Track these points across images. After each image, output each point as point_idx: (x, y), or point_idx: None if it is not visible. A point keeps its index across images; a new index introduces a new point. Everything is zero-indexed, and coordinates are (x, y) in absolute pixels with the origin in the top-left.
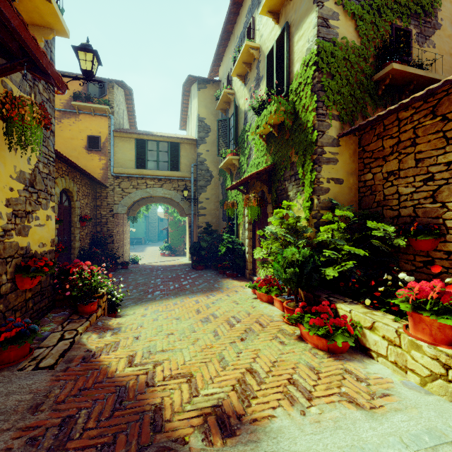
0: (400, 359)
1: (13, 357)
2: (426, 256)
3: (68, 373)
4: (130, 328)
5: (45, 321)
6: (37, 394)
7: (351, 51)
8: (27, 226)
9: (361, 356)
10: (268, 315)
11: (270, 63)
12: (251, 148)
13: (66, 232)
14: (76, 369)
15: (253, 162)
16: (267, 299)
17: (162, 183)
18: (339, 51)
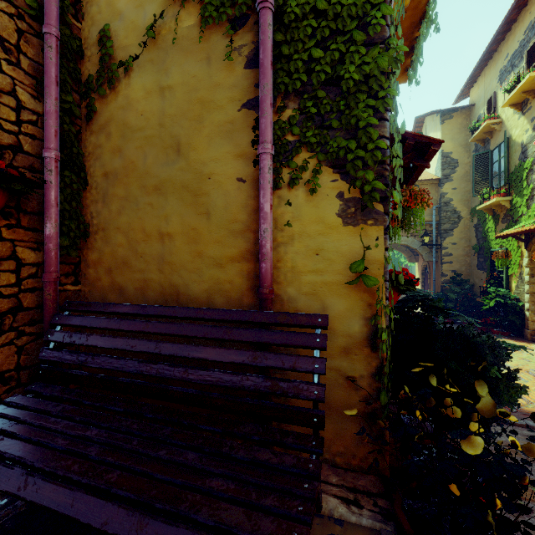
0: None
1: None
2: None
3: None
4: None
5: None
6: None
7: None
8: None
9: None
10: None
11: None
12: (533, 188)
13: None
14: None
15: None
16: None
17: None
18: None
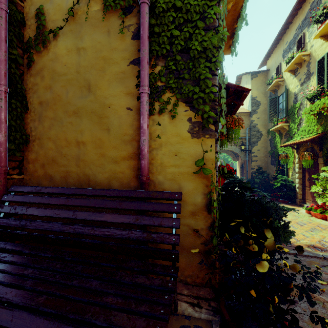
0: None
1: None
2: None
3: None
4: None
5: None
6: None
7: None
8: None
9: None
10: (324, 224)
11: (320, 67)
12: (301, 119)
13: None
14: None
15: (304, 128)
16: (321, 217)
17: None
18: None
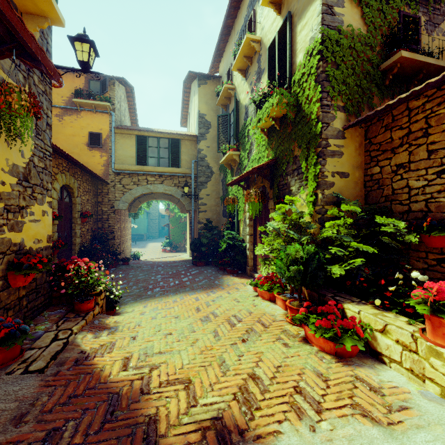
0: (416, 366)
1: (1, 360)
2: (439, 253)
3: (58, 377)
4: (127, 327)
5: (40, 320)
6: (22, 402)
7: (357, 39)
8: (21, 221)
9: (371, 361)
10: (270, 314)
11: (271, 56)
12: (251, 143)
13: (67, 228)
14: (67, 373)
15: (254, 157)
16: (269, 297)
17: (162, 179)
18: (344, 40)
